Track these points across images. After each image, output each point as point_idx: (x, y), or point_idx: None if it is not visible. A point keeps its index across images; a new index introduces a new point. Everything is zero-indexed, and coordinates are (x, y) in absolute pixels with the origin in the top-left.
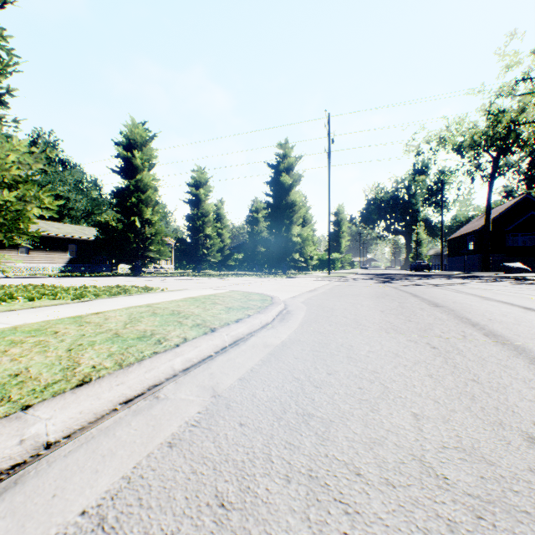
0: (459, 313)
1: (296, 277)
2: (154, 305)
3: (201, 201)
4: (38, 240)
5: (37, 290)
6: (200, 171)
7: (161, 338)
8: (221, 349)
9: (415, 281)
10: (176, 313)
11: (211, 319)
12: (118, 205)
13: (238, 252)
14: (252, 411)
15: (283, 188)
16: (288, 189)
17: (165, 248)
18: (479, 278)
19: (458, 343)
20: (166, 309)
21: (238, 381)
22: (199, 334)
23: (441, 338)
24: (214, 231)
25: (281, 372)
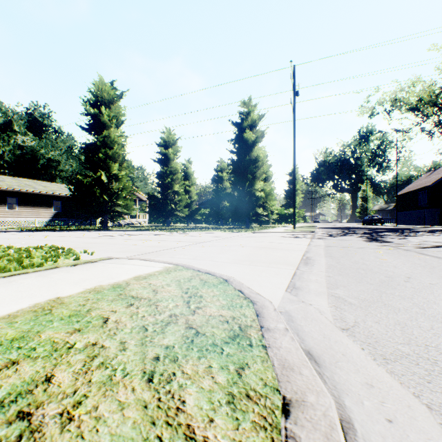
0: None
1: (262, 231)
2: None
3: (169, 160)
4: None
5: None
6: (169, 133)
7: None
8: None
9: (407, 238)
10: None
11: None
12: (85, 160)
13: (205, 207)
14: None
15: (247, 145)
16: (252, 145)
17: (132, 203)
18: None
19: None
20: None
21: None
22: None
23: None
24: (182, 188)
25: None
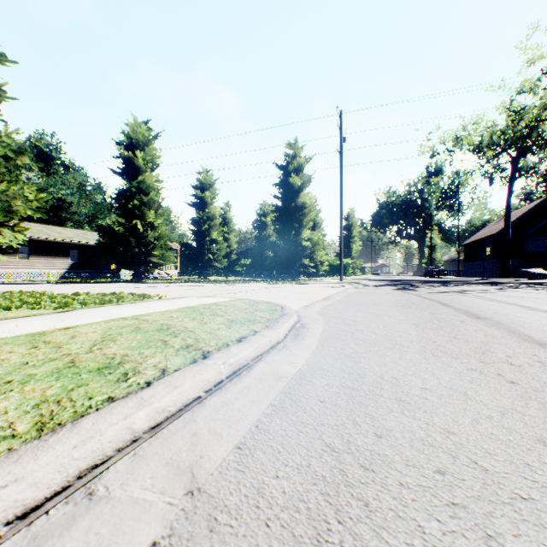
0: (511, 327)
1: (306, 283)
2: (142, 317)
3: (206, 205)
4: (27, 243)
5: (22, 298)
6: (205, 173)
7: (130, 370)
8: (215, 385)
9: (436, 287)
10: (165, 328)
11: (207, 338)
12: (119, 207)
13: (246, 257)
14: (255, 542)
15: (293, 190)
16: (298, 191)
17: (168, 253)
18: (502, 285)
19: (542, 375)
20: (154, 323)
21: (235, 452)
22: (185, 363)
23: (512, 365)
24: (220, 235)
25: (302, 431)
